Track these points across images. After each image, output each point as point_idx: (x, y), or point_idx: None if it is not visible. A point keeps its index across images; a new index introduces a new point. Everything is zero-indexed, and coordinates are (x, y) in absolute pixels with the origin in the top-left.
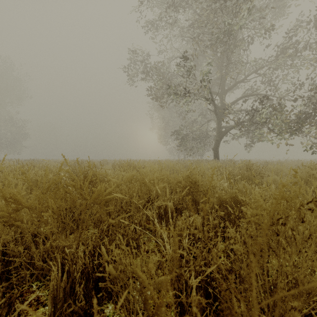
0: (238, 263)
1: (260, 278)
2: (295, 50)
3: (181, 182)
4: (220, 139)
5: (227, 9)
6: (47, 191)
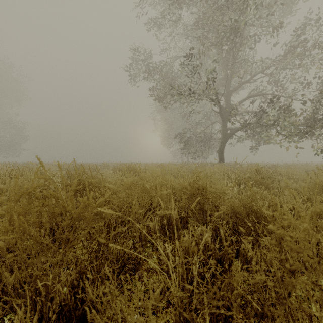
0: (272, 309)
1: (298, 322)
2: (304, 49)
3: (186, 188)
4: (225, 142)
5: (233, 5)
6: (16, 204)
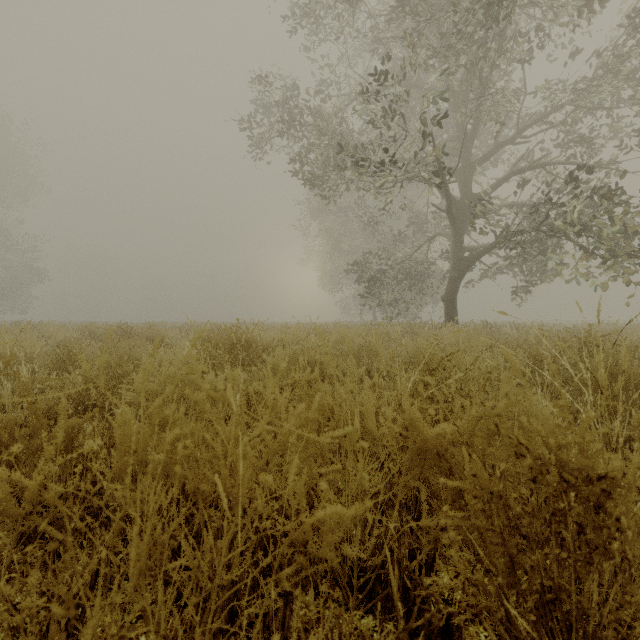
0: None
1: None
2: None
3: (443, 454)
4: (460, 277)
5: None
6: None
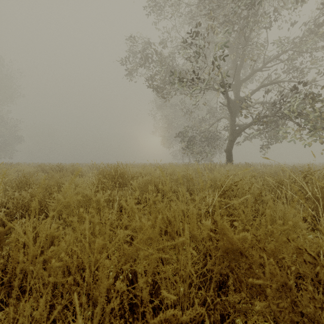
0: None
1: None
2: None
3: (244, 254)
4: (234, 139)
5: None
6: None
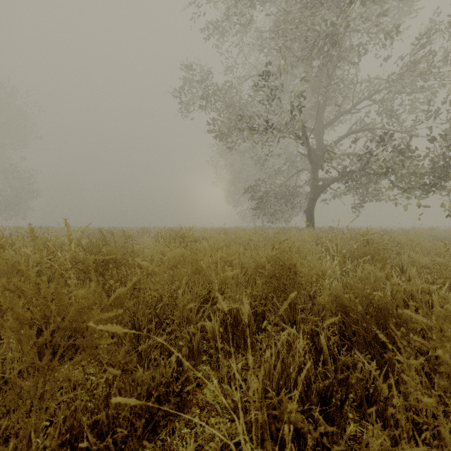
0: None
1: None
2: (429, 64)
3: (263, 266)
4: (315, 198)
5: (328, 1)
6: None
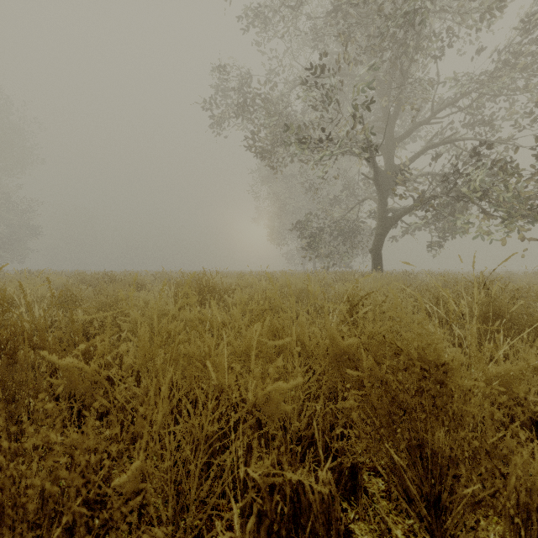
0: None
1: None
2: None
3: (351, 357)
4: (384, 233)
5: None
6: None
